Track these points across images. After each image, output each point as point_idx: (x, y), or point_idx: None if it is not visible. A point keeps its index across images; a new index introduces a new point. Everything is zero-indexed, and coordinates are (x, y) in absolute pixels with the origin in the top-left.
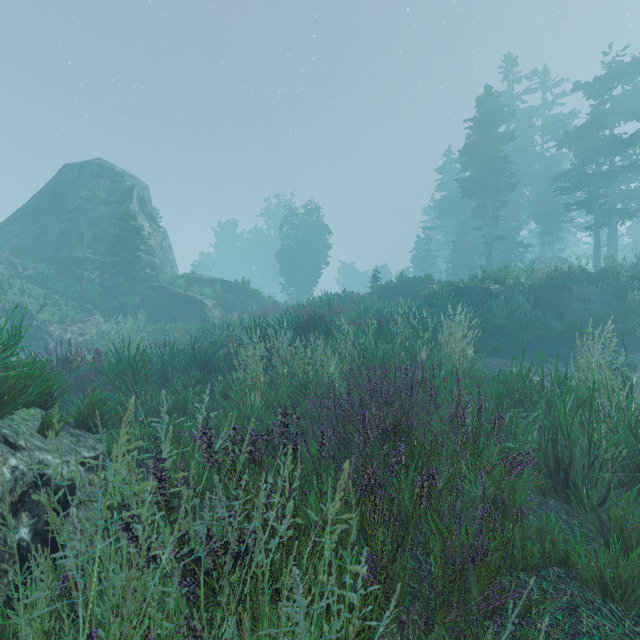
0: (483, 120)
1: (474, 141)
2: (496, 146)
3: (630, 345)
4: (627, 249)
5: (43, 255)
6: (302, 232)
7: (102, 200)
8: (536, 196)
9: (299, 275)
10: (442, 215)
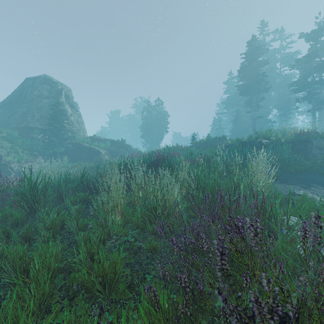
0: (251, 53)
1: (246, 65)
2: (258, 67)
3: None
4: None
5: (12, 125)
6: (153, 115)
7: (45, 96)
8: (278, 95)
9: (152, 138)
10: (227, 106)
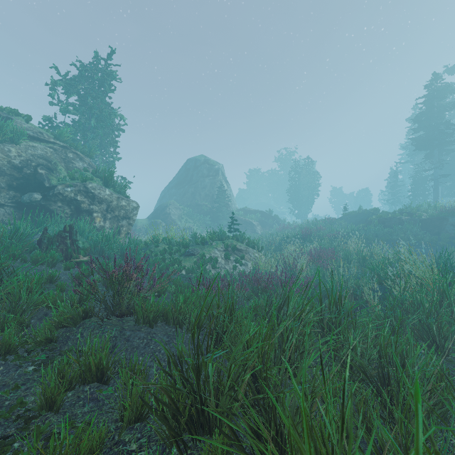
0: (429, 98)
1: (423, 112)
2: (442, 113)
3: None
4: None
5: (186, 203)
6: (302, 176)
7: (206, 176)
8: None
9: (300, 203)
10: (410, 153)
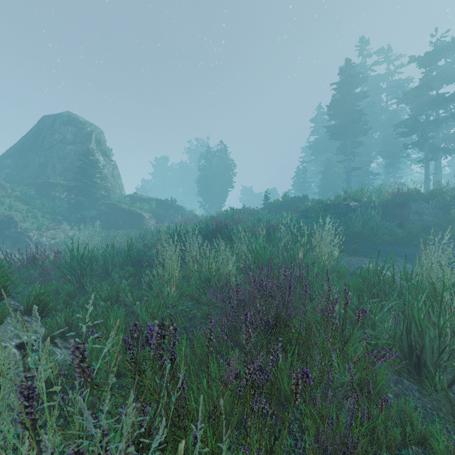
0: (344, 83)
1: (338, 99)
2: (354, 102)
3: (454, 247)
4: (448, 177)
5: (27, 181)
6: (214, 164)
7: (70, 141)
8: (382, 138)
9: (212, 195)
10: (315, 152)
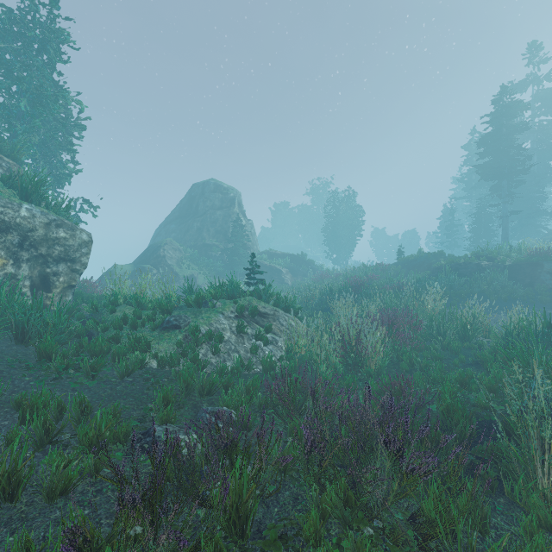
0: (498, 116)
1: (490, 133)
2: (512, 135)
3: None
4: None
5: (189, 243)
6: (341, 212)
7: (218, 207)
8: None
9: (339, 245)
10: (467, 187)
